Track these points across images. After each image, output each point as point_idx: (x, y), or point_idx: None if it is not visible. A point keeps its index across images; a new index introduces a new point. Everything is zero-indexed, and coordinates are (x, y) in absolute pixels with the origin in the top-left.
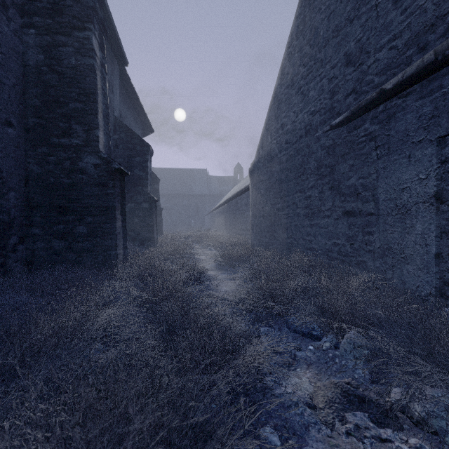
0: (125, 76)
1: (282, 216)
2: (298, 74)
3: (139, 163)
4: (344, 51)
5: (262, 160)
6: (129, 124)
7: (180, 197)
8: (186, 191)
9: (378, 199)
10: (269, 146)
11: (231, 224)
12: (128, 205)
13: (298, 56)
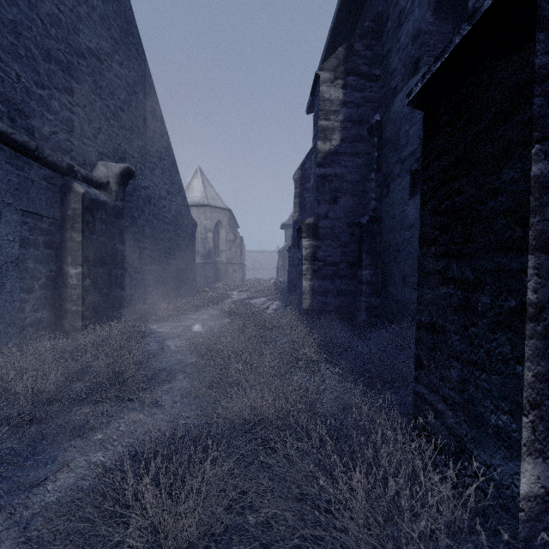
0: None
1: None
2: None
3: None
4: None
5: None
6: None
7: None
8: None
9: None
10: None
11: None
12: None
13: None
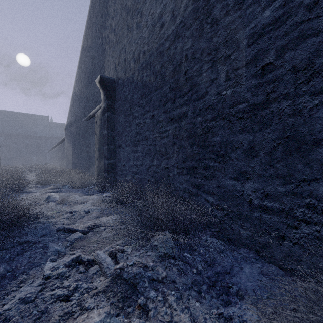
0: None
1: (74, 153)
2: (78, 92)
3: None
4: (86, 94)
5: (68, 124)
6: None
7: (21, 137)
8: (27, 133)
9: (91, 148)
10: (71, 119)
11: (61, 158)
12: None
13: (78, 84)
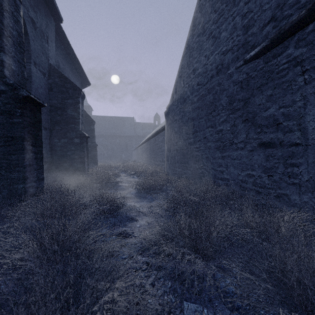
0: (62, 33)
1: (193, 149)
2: (209, 21)
3: (71, 105)
4: None
5: (175, 103)
6: (67, 75)
7: (114, 137)
8: (118, 133)
9: (306, 128)
10: (182, 90)
11: (151, 156)
12: (61, 140)
13: (209, 4)
